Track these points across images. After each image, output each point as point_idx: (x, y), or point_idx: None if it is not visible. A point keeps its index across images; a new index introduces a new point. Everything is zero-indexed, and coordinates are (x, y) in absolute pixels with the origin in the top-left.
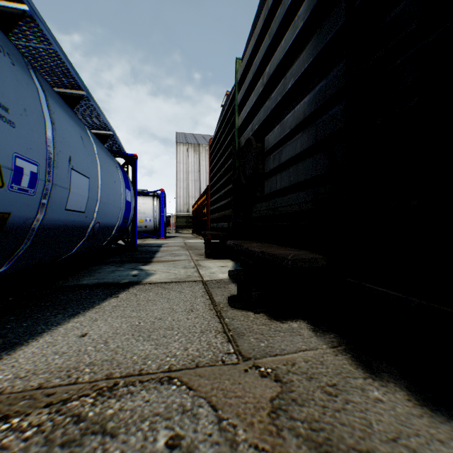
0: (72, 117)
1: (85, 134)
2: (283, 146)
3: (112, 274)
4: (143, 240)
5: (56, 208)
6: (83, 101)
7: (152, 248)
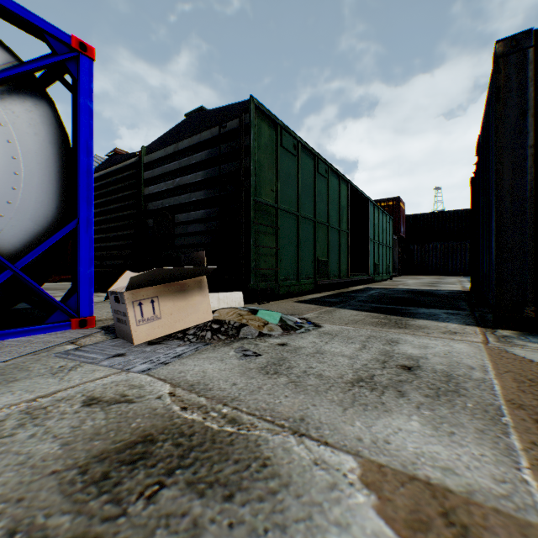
0: None
1: None
2: (189, 225)
3: None
4: None
5: None
6: None
7: None
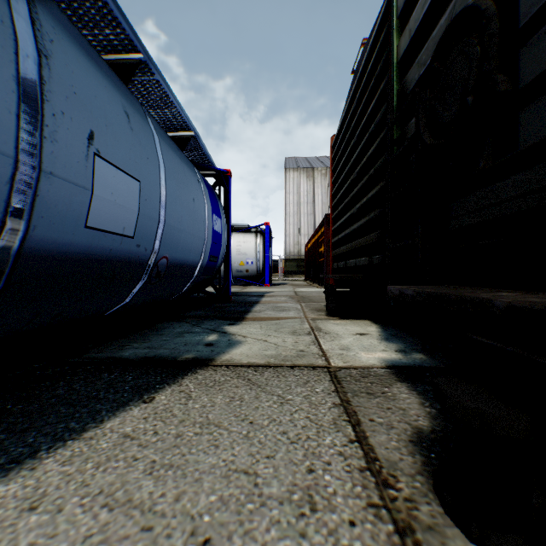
0: (109, 78)
1: (135, 113)
2: None
3: (176, 340)
4: (243, 287)
5: (58, 220)
6: (145, 76)
7: (251, 297)
